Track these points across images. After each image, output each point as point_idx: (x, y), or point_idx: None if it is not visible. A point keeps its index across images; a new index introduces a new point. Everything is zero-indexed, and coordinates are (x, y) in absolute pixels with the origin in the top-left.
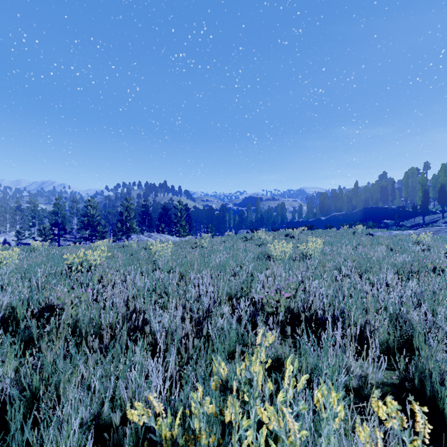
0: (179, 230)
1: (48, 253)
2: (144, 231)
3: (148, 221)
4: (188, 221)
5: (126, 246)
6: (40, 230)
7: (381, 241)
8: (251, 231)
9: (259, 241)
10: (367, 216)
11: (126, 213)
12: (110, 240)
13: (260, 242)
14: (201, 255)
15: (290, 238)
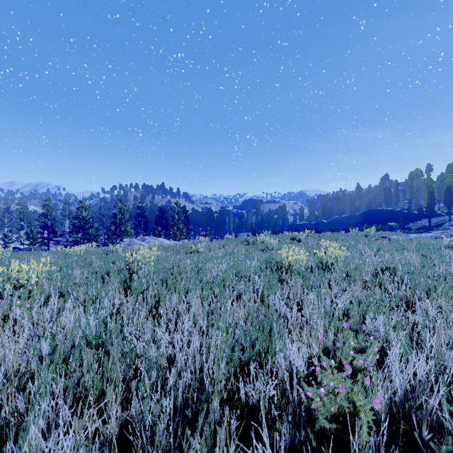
0: (176, 233)
1: (3, 262)
2: (140, 234)
3: (144, 223)
4: (186, 224)
5: (111, 251)
6: (27, 233)
7: (407, 245)
8: (252, 234)
9: (262, 245)
10: (370, 218)
11: (120, 215)
12: (93, 245)
13: (264, 246)
14: (194, 264)
15: (297, 242)
